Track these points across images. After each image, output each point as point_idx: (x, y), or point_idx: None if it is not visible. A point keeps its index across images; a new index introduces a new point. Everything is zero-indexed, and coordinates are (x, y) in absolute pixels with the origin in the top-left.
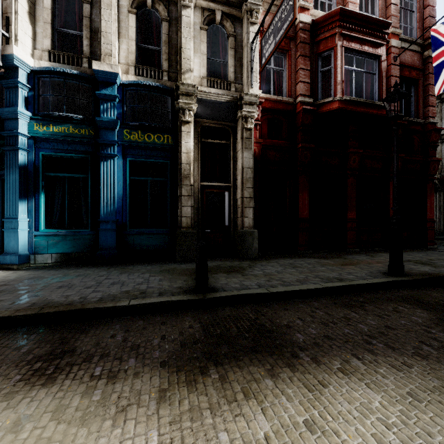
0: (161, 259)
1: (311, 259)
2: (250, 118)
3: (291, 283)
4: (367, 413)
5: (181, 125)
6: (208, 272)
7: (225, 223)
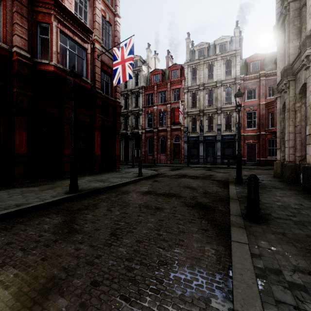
0: None
1: (21, 188)
2: None
3: None
4: None
5: None
6: None
7: None
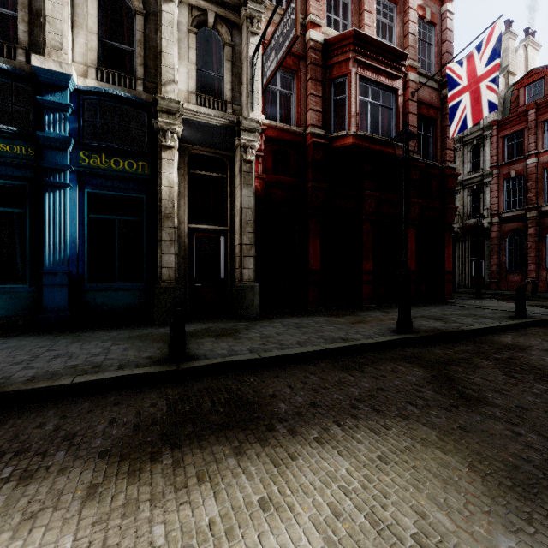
0: (134, 323)
1: (321, 317)
2: (251, 148)
3: (289, 346)
4: (330, 482)
5: (161, 150)
6: (192, 337)
7: (221, 275)
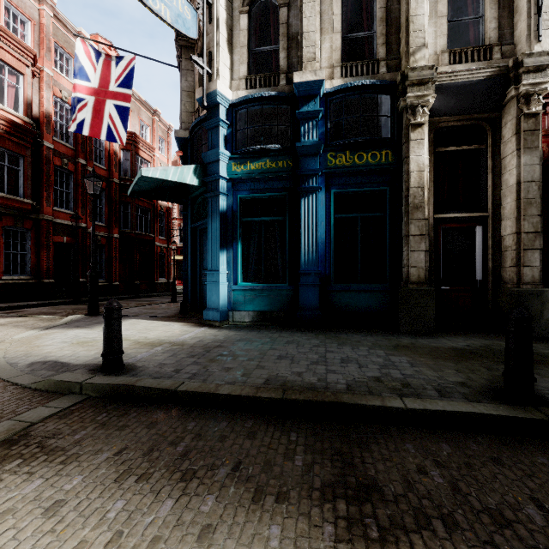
0: (378, 327)
1: None
2: (536, 94)
3: None
4: None
5: (408, 131)
6: (485, 359)
7: (476, 276)
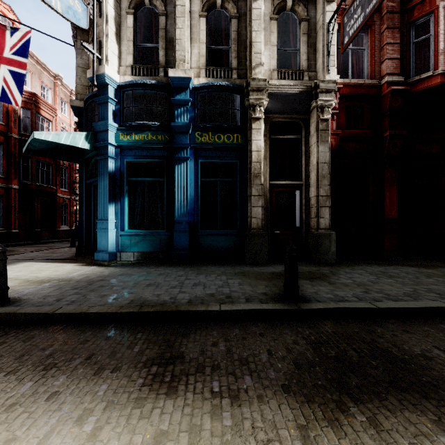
0: (231, 261)
1: (406, 267)
2: (327, 107)
3: (398, 297)
4: None
5: (251, 122)
6: None
7: (296, 224)
